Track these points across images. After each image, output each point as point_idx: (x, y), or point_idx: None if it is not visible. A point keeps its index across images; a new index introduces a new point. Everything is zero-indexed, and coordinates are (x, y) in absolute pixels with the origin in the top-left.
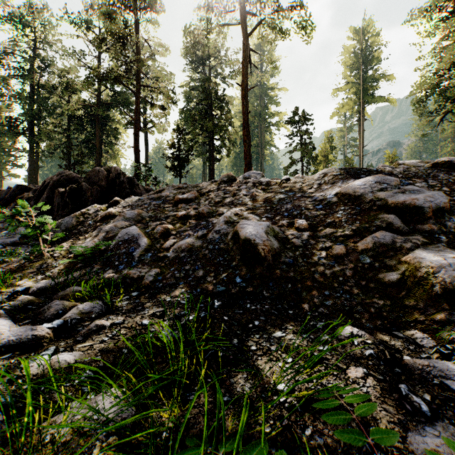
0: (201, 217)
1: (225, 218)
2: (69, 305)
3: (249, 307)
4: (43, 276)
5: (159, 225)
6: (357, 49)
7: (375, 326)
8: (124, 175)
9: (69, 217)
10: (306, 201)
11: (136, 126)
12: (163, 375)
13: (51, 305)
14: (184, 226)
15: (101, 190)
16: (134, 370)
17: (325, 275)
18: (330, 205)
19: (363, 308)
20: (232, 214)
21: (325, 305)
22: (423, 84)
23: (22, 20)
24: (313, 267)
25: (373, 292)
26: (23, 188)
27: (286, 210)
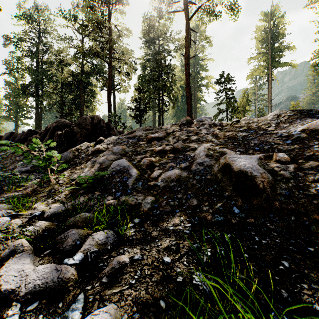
0: (176, 151)
1: (205, 152)
2: (83, 234)
3: (258, 240)
4: (52, 200)
5: (145, 158)
6: (267, 28)
7: None
8: (103, 122)
9: (67, 152)
10: (272, 137)
11: (109, 87)
12: None
13: (68, 234)
14: (162, 159)
15: (87, 132)
16: None
17: None
18: (300, 140)
19: None
20: (205, 148)
21: None
22: None
23: (31, 17)
24: (313, 199)
25: None
26: (32, 132)
27: (255, 145)
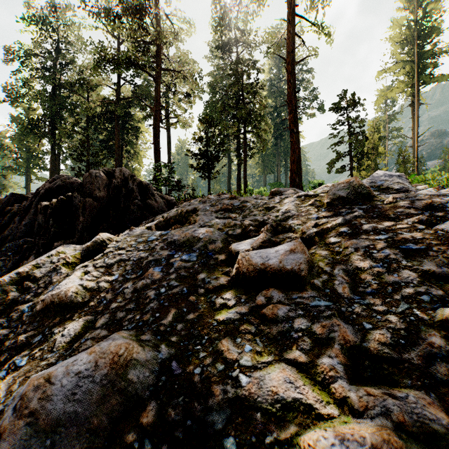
0: None
1: None
2: None
3: None
4: None
5: None
6: (411, 20)
7: None
8: (133, 181)
9: None
10: None
11: (156, 118)
12: None
13: None
14: None
15: (98, 205)
16: None
17: None
18: None
19: None
20: None
21: None
22: None
23: (43, 17)
24: None
25: None
26: (19, 198)
27: None
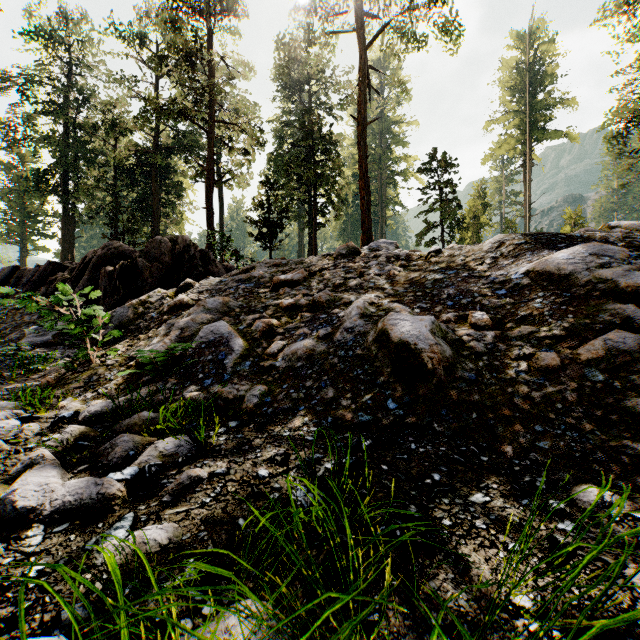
0: (318, 307)
1: (359, 310)
2: (142, 442)
3: (414, 449)
4: (94, 393)
5: (259, 320)
6: (522, 63)
7: (633, 487)
8: (195, 248)
9: (123, 308)
10: (479, 283)
11: (209, 179)
12: (355, 595)
13: (116, 442)
14: (293, 321)
15: (164, 269)
16: (274, 566)
17: (531, 399)
18: (520, 289)
19: (607, 455)
20: (365, 303)
21: (538, 448)
22: (623, 111)
23: (53, 35)
24: (510, 387)
25: (617, 429)
26: (56, 267)
27: (449, 296)
